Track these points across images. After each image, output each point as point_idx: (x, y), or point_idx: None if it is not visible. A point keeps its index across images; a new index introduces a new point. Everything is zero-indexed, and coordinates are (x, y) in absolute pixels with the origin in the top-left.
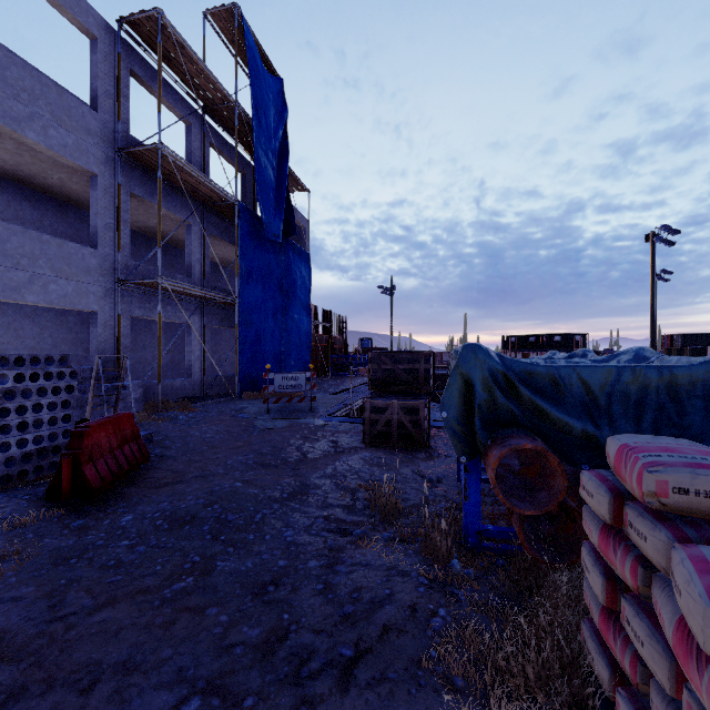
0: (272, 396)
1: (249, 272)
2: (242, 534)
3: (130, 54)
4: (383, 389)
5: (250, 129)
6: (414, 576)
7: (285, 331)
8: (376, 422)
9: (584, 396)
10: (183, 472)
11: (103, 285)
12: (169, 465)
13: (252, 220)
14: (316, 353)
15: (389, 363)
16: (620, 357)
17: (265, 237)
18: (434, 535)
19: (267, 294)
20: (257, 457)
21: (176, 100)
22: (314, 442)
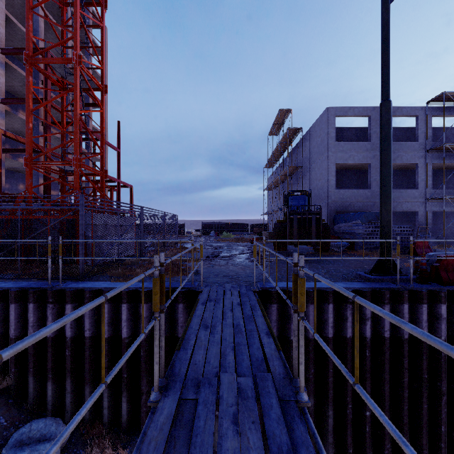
0: None
1: None
2: None
3: (431, 110)
4: None
5: None
6: None
7: None
8: None
9: None
10: None
11: (420, 201)
12: None
13: None
14: None
15: None
16: None
17: None
18: None
19: None
20: None
21: None
22: None
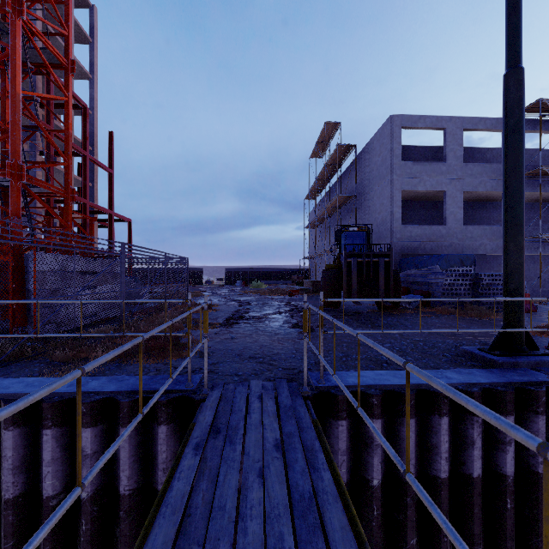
0: None
1: None
2: None
3: None
4: None
5: None
6: None
7: None
8: None
9: None
10: None
11: None
12: (545, 314)
13: None
14: None
15: None
16: None
17: None
18: None
19: None
20: None
21: None
22: None
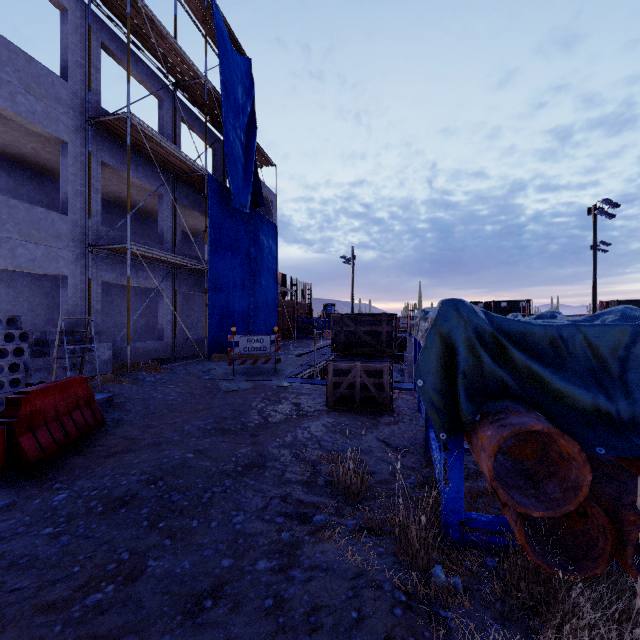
0: (240, 358)
1: (218, 240)
2: (185, 519)
3: (101, 28)
4: (345, 352)
5: (219, 105)
6: (387, 589)
7: (253, 296)
8: (339, 384)
9: (591, 361)
10: (136, 438)
11: (74, 250)
12: (123, 430)
13: (221, 190)
14: (283, 317)
15: (352, 325)
16: (604, 317)
17: (234, 208)
18: (410, 530)
19: (236, 261)
20: (216, 422)
21: (148, 75)
22: (276, 404)
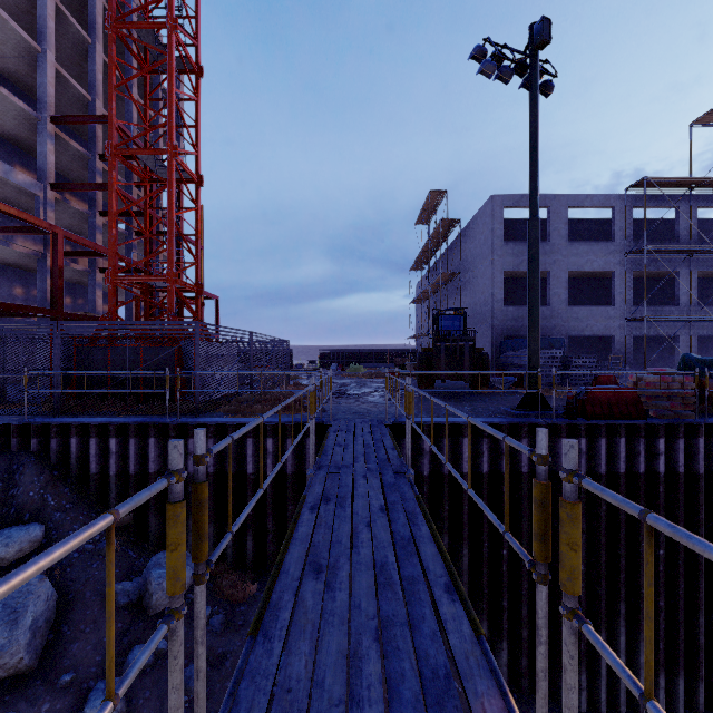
0: None
1: None
2: None
3: (632, 200)
4: None
5: None
6: None
7: None
8: None
9: (710, 366)
10: None
11: (617, 323)
12: None
13: None
14: None
15: None
16: None
17: None
18: None
19: None
20: None
21: (665, 200)
22: None
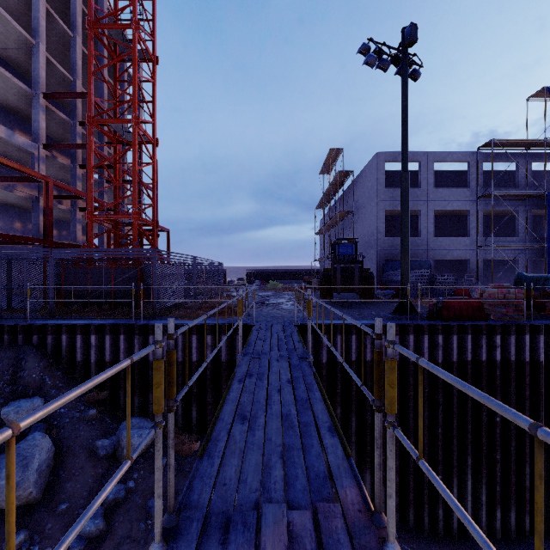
0: None
1: None
2: None
3: (482, 156)
4: None
5: None
6: None
7: None
8: None
9: (537, 282)
10: None
11: (471, 249)
12: None
13: None
14: None
15: None
16: None
17: None
18: None
19: None
20: None
21: (508, 156)
22: None
